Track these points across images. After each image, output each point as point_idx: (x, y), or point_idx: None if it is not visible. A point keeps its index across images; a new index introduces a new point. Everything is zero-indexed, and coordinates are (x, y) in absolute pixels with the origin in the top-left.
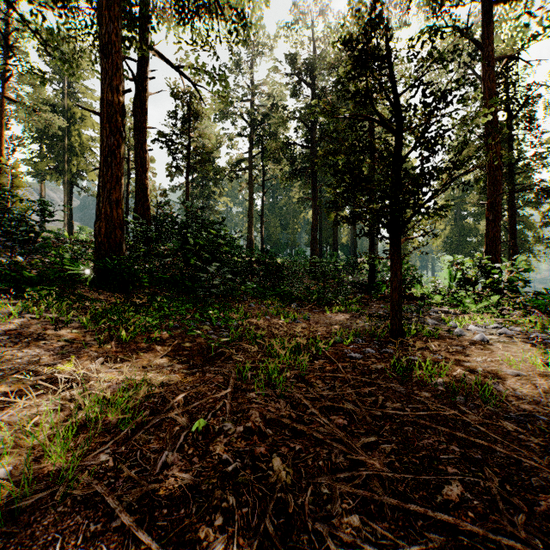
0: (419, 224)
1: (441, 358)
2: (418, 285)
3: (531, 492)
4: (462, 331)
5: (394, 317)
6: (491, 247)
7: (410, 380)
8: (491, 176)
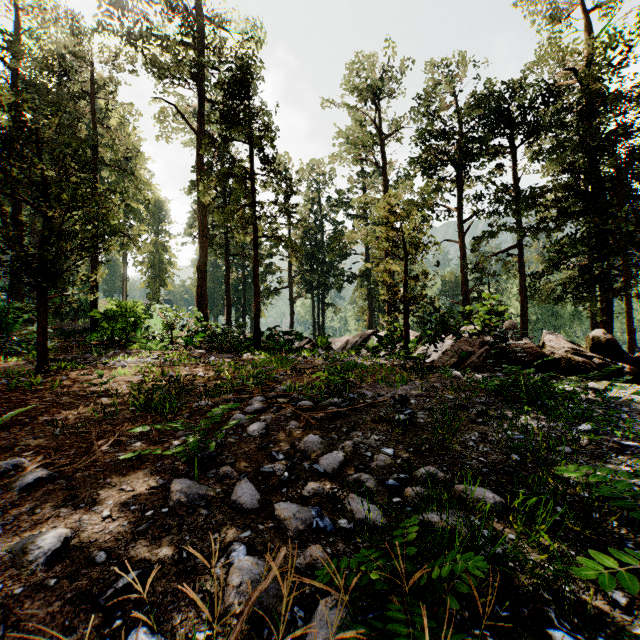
0: (74, 284)
1: (65, 378)
2: (139, 331)
3: (18, 408)
4: (115, 362)
5: (40, 355)
6: (200, 298)
7: (17, 390)
8: (200, 242)
